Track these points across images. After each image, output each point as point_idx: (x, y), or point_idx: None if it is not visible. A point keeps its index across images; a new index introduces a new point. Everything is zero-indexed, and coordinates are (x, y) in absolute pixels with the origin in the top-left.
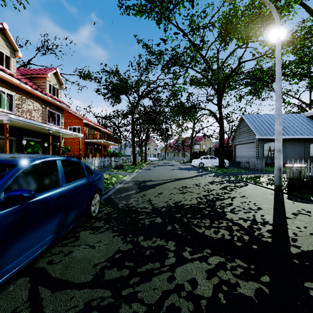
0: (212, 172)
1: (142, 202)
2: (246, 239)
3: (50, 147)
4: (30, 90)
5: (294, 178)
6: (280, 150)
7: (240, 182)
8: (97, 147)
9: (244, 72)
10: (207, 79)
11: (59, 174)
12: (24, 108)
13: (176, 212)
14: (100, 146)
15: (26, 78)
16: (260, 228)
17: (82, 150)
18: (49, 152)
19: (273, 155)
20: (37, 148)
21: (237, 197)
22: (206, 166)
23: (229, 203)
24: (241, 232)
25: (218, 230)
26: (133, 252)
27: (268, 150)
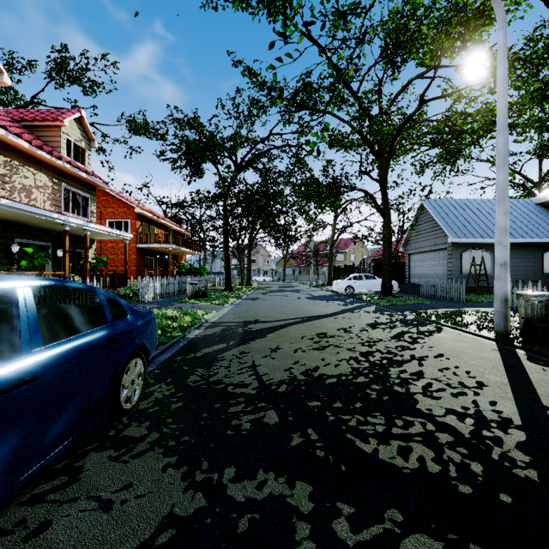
0: (371, 305)
1: (237, 370)
2: (478, 474)
3: (65, 257)
4: (28, 149)
5: (535, 317)
6: (506, 264)
7: (427, 323)
8: (161, 258)
9: (430, 120)
10: (361, 134)
11: (23, 324)
12: (16, 183)
13: (310, 397)
14: (167, 257)
15: (22, 127)
16: (500, 439)
17: (132, 263)
18: (64, 267)
19: (478, 273)
20: (39, 260)
21: (430, 357)
22: (357, 291)
23: (416, 372)
24: (460, 450)
25: (408, 444)
26: (207, 521)
27: (471, 264)
